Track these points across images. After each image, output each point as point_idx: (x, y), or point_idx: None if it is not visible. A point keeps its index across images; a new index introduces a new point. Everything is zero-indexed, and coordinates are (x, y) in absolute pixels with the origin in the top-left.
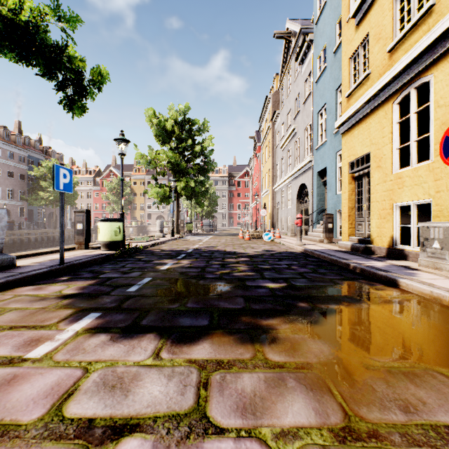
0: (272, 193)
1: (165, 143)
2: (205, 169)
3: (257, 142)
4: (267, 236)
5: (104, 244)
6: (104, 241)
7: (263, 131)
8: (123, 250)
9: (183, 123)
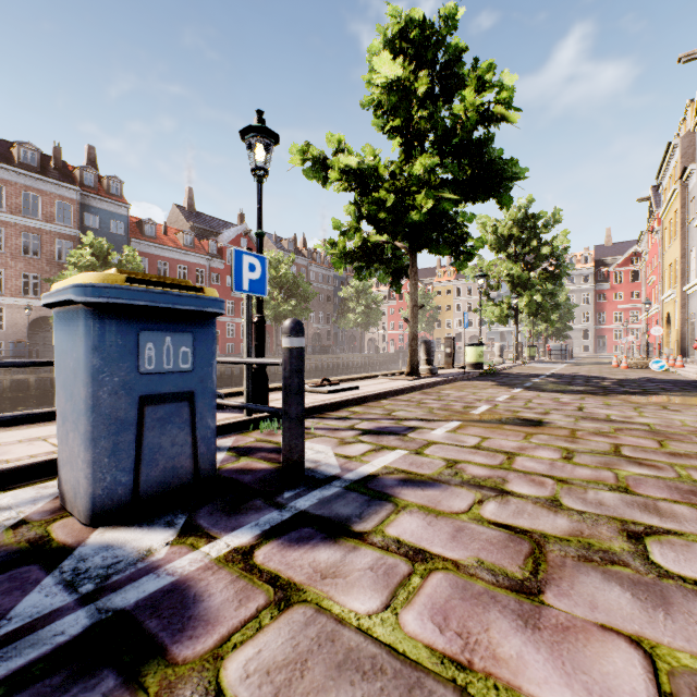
0: (681, 297)
1: (500, 251)
2: (556, 275)
3: (653, 207)
4: (657, 364)
5: (470, 365)
6: (470, 362)
7: (665, 192)
8: (487, 369)
9: (524, 220)
